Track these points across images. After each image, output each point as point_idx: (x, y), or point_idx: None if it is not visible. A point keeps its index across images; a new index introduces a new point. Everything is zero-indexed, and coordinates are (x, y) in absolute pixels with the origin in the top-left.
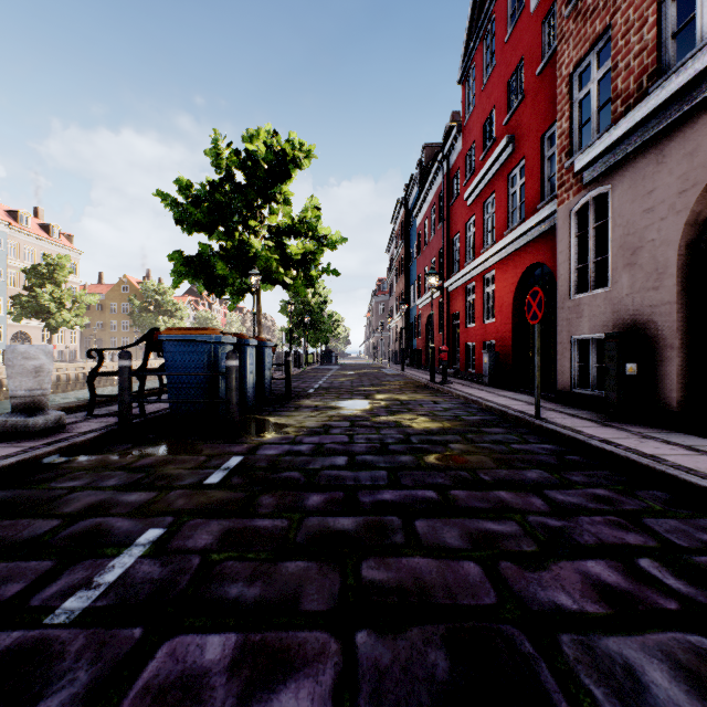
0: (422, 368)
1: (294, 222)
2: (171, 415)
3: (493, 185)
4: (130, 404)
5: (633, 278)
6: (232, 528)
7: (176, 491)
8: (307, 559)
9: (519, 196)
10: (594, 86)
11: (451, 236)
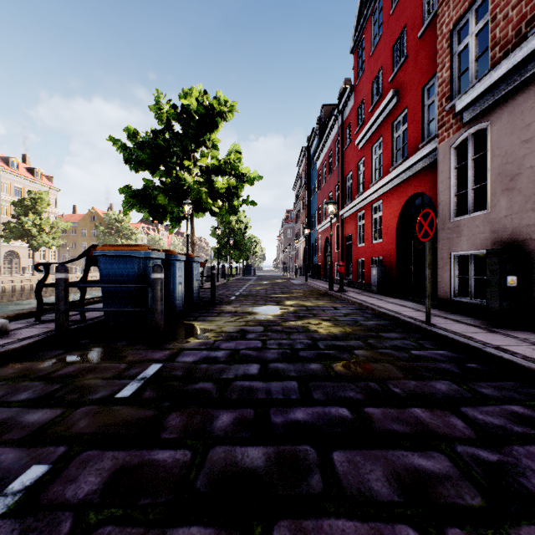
0: (321, 279)
1: (220, 163)
2: (105, 322)
3: (380, 131)
4: (66, 313)
5: (511, 201)
6: (126, 464)
7: (83, 407)
8: (205, 522)
9: (402, 139)
10: (473, 39)
11: (344, 175)
